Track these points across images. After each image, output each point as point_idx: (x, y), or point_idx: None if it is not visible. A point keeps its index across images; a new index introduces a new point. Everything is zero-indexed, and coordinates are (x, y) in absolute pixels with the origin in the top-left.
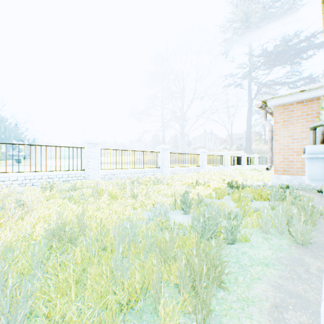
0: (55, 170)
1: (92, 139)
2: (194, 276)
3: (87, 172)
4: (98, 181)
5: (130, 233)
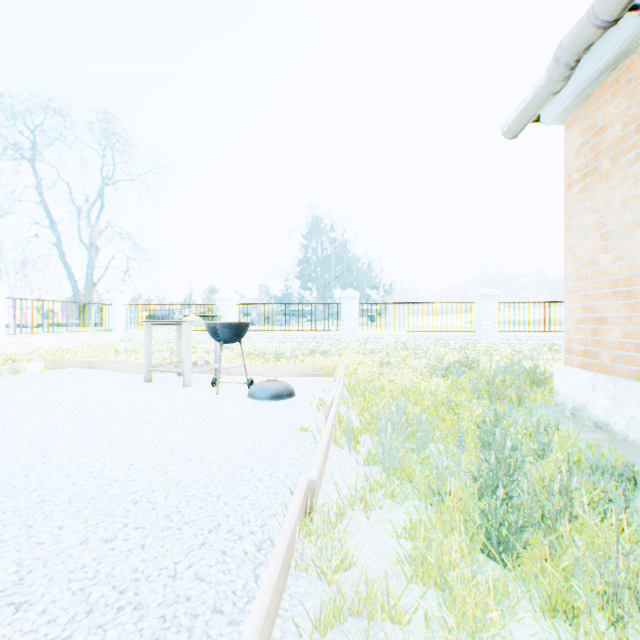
0: (441, 330)
1: (484, 290)
2: (530, 372)
3: (478, 335)
4: (491, 342)
5: (510, 369)
